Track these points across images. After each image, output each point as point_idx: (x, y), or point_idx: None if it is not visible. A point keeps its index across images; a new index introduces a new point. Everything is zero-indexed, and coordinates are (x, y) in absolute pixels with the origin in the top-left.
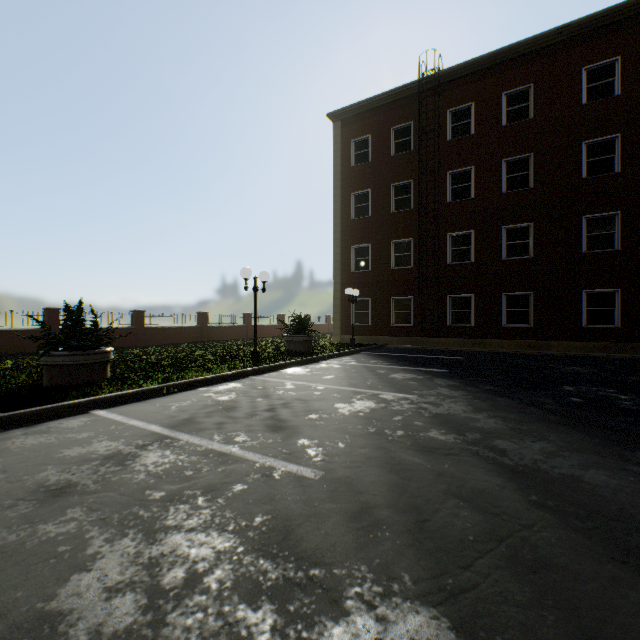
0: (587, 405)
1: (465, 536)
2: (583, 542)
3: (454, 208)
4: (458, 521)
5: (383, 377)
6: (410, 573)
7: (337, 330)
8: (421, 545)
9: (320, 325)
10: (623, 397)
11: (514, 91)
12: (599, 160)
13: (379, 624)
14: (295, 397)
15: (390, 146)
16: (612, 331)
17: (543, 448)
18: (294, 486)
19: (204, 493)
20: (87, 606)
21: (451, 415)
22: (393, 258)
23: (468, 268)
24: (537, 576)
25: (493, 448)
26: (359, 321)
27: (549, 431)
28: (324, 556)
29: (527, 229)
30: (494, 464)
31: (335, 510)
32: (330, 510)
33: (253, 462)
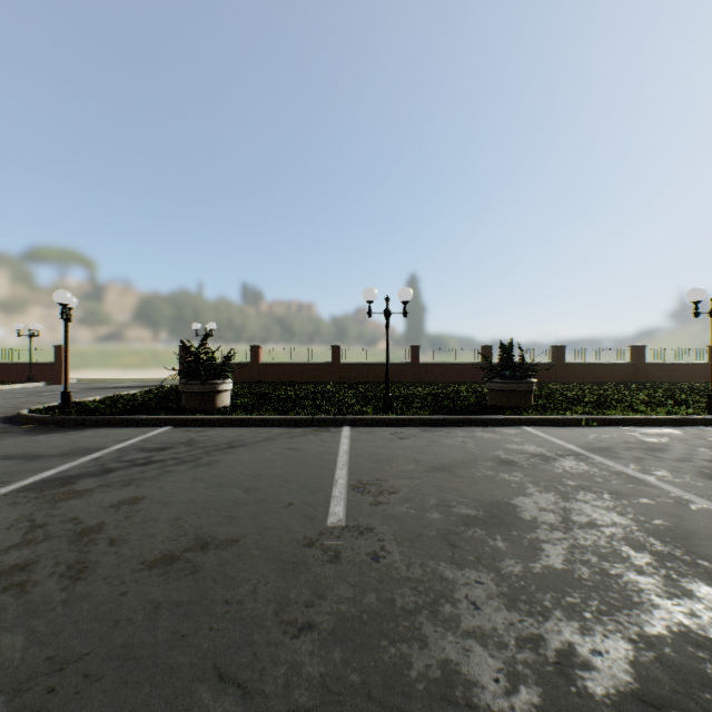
0: None
1: None
2: None
3: None
4: None
5: None
6: None
7: None
8: None
9: None
10: None
11: None
12: None
13: None
14: None
15: None
16: None
17: None
18: (710, 519)
19: (609, 493)
20: (528, 508)
21: None
22: None
23: None
24: None
25: None
26: None
27: None
28: None
29: None
30: None
31: None
32: None
33: (667, 491)
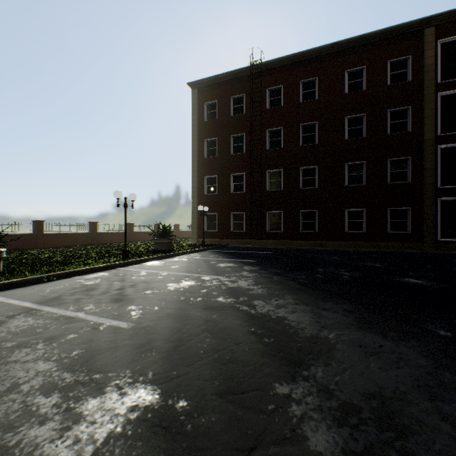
0: (323, 279)
1: (199, 351)
2: (261, 348)
3: (271, 154)
4: (200, 344)
5: (212, 266)
6: (154, 371)
7: (195, 235)
8: (170, 357)
9: (187, 231)
10: (346, 274)
11: (307, 81)
12: (354, 129)
13: (120, 396)
14: (143, 280)
15: (230, 109)
16: (361, 235)
17: (278, 303)
18: (110, 333)
19: (45, 341)
20: None
21: (239, 287)
22: (232, 186)
23: (279, 194)
24: (224, 366)
25: (250, 305)
26: (210, 229)
27: (289, 294)
28: (107, 368)
29: (314, 170)
30: (244, 313)
31: (129, 344)
32: (126, 344)
33: (90, 321)
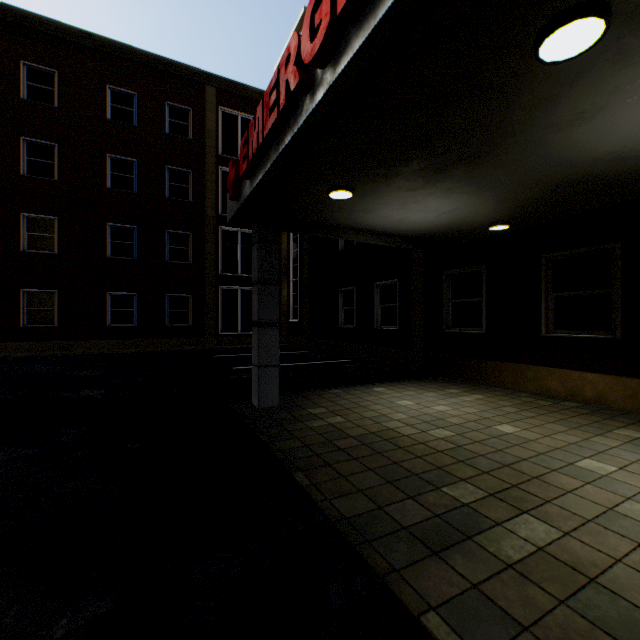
0: None
1: None
2: None
3: None
4: None
5: None
6: None
7: None
8: None
9: None
10: None
11: (37, 67)
12: (123, 176)
13: None
14: None
15: None
16: (132, 329)
17: None
18: None
19: None
20: None
21: None
22: None
23: None
24: None
25: None
26: None
27: None
28: None
29: (53, 223)
30: None
31: None
32: None
33: None
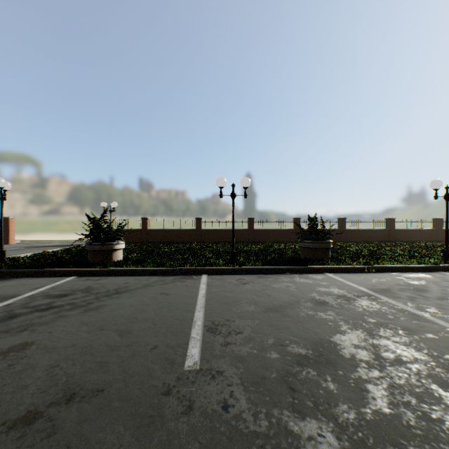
0: None
1: None
2: None
3: None
4: None
5: None
6: None
7: None
8: None
9: None
10: None
11: None
12: None
13: None
14: None
15: None
16: None
17: None
18: None
19: (402, 329)
20: (346, 346)
21: None
22: None
23: None
24: None
25: None
26: None
27: None
28: None
29: None
30: None
31: None
32: None
33: (443, 326)
